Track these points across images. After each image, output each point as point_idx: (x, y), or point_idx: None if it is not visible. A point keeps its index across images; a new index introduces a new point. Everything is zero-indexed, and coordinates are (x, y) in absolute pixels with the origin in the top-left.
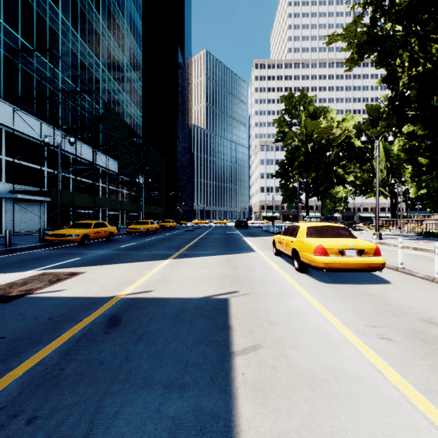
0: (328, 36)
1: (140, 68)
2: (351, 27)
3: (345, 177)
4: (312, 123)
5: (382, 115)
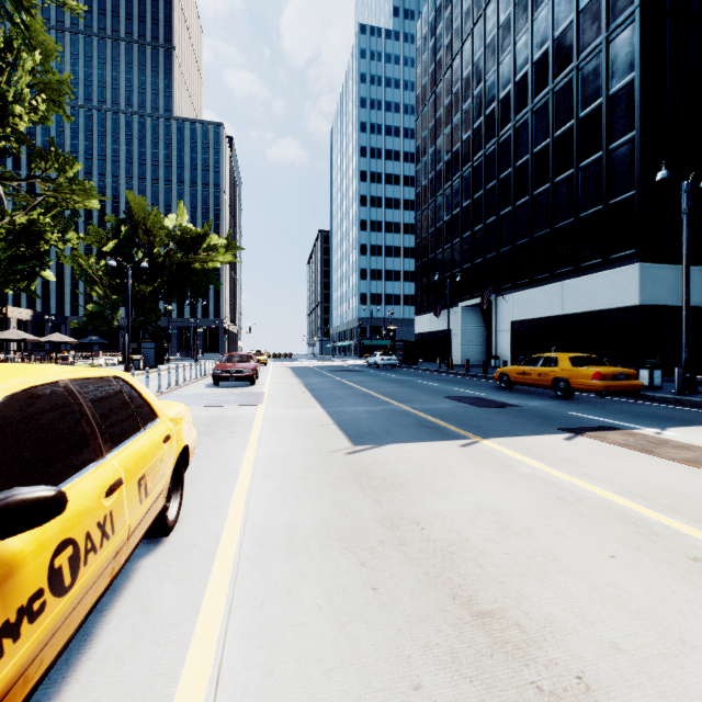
0: None
1: None
2: None
3: None
4: None
5: None
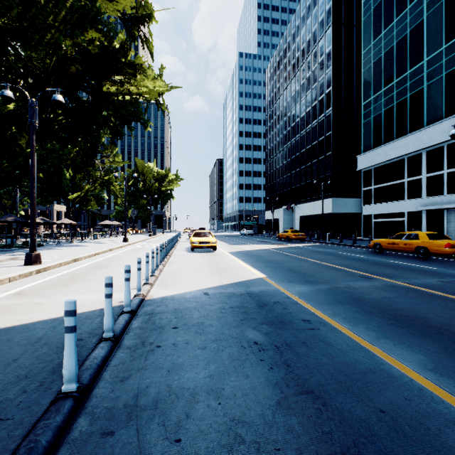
0: None
1: None
2: None
3: None
4: None
5: None
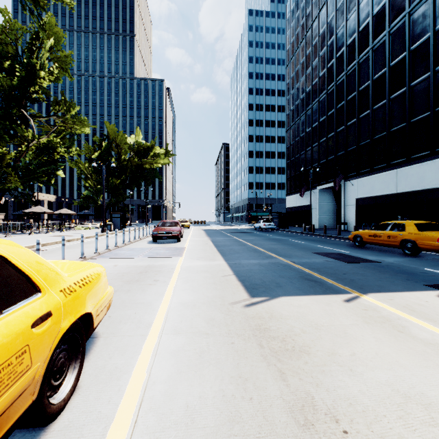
0: None
1: None
2: None
3: None
4: None
5: None
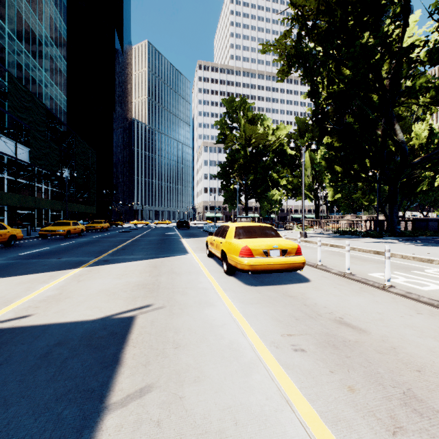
0: (262, 44)
1: (65, 44)
2: (282, 39)
3: (279, 181)
4: (250, 128)
5: (308, 128)
